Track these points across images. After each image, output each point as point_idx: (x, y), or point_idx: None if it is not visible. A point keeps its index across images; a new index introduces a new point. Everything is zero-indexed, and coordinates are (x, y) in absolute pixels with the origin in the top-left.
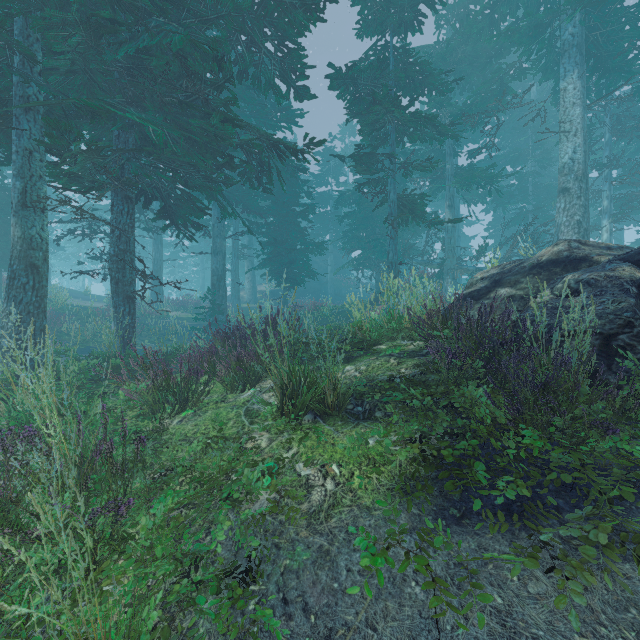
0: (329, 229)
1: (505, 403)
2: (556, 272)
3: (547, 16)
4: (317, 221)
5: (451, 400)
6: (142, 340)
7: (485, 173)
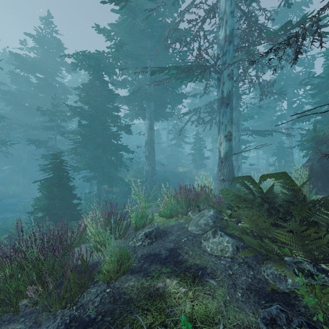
0: None
1: None
2: None
3: None
4: None
5: None
6: None
7: None
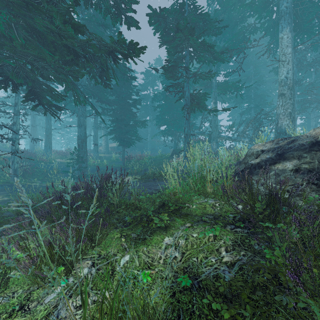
0: (148, 114)
1: None
2: None
3: None
4: (142, 109)
5: None
6: (34, 178)
7: (234, 85)
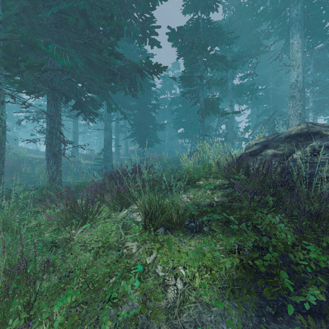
0: (166, 117)
1: (288, 224)
2: (301, 140)
3: (283, 4)
4: (160, 113)
5: (253, 221)
6: (66, 176)
7: (249, 88)
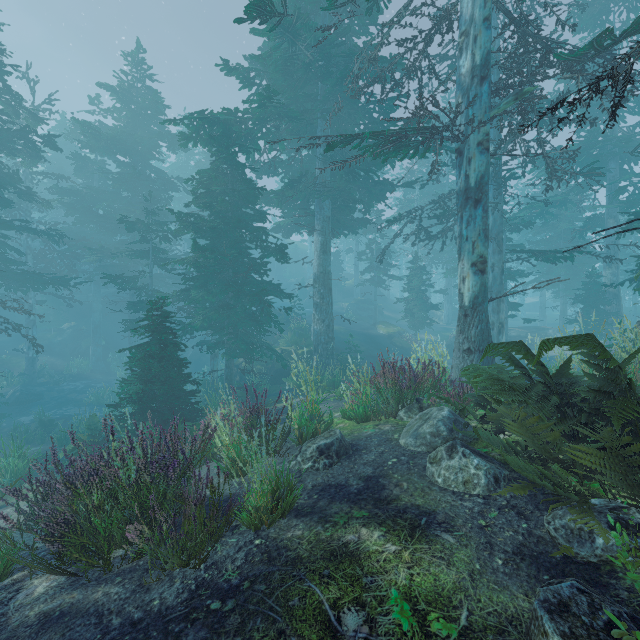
0: None
1: None
2: None
3: None
4: None
5: None
6: None
7: None
